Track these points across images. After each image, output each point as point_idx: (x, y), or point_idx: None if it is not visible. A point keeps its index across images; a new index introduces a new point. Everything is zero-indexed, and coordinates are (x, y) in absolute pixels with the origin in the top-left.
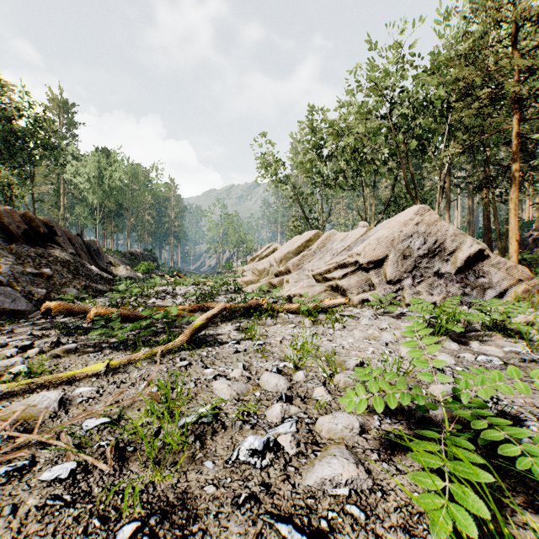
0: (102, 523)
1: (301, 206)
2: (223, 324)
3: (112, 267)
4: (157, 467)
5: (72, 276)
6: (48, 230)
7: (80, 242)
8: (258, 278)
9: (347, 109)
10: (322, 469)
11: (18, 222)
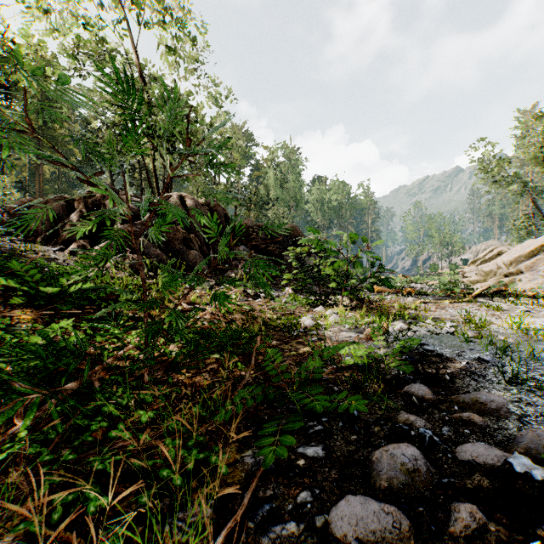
0: (490, 312)
1: (533, 202)
2: (480, 299)
3: None
4: (494, 311)
5: None
6: None
7: None
8: (484, 278)
9: None
10: (543, 312)
11: None
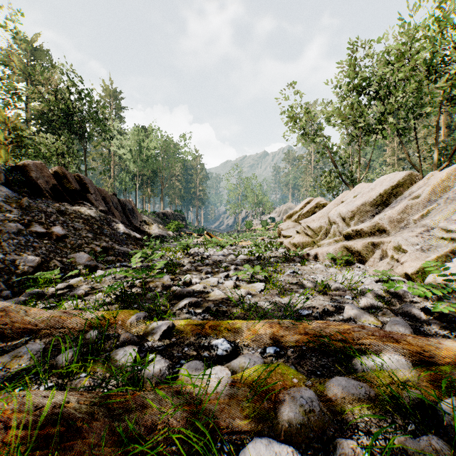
0: None
1: (333, 160)
2: None
3: (146, 226)
4: None
5: (92, 236)
6: (81, 187)
7: (115, 202)
8: (312, 239)
9: (407, 29)
10: None
11: (47, 177)
